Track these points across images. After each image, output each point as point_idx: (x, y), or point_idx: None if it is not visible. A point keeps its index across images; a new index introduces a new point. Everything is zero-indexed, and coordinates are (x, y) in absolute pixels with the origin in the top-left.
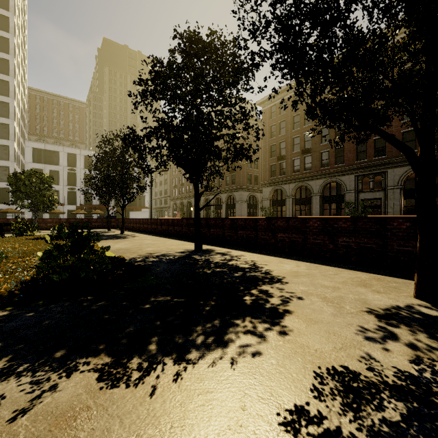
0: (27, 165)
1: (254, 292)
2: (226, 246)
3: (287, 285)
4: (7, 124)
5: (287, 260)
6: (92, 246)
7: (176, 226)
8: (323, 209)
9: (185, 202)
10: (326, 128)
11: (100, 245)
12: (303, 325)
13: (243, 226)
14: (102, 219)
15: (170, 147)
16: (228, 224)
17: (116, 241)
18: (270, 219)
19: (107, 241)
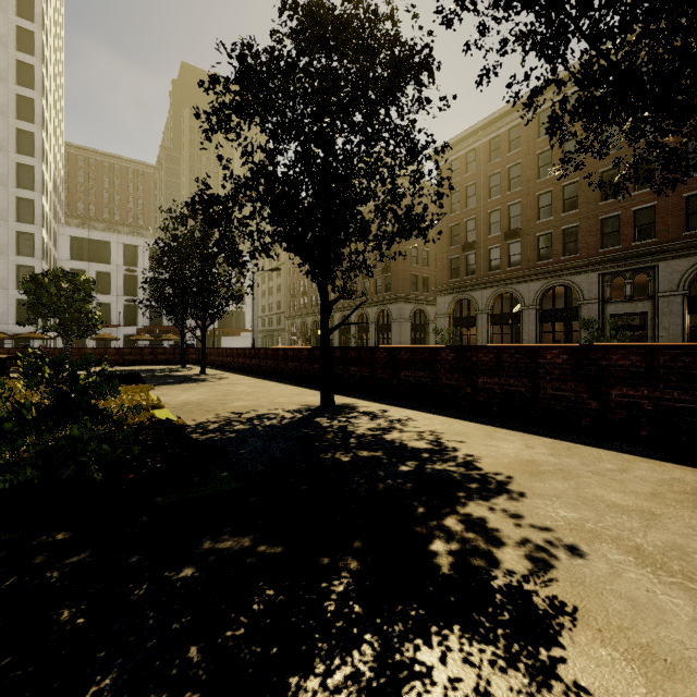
0: (62, 265)
1: (452, 525)
2: (379, 399)
3: (524, 501)
4: (32, 199)
5: (501, 431)
6: (91, 407)
7: (291, 361)
8: (541, 331)
9: (310, 322)
10: (546, 194)
11: (157, 395)
12: (637, 684)
13: (411, 362)
14: (174, 349)
15: (273, 213)
16: (382, 358)
17: (185, 388)
18: (463, 349)
19: (171, 388)
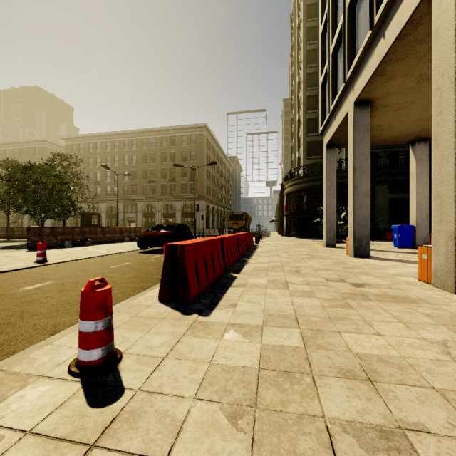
0: None
1: None
2: (24, 239)
3: None
4: None
5: None
6: None
7: None
8: (108, 221)
9: None
10: (109, 172)
11: None
12: None
13: None
14: None
15: None
16: (25, 230)
17: None
18: None
19: None
